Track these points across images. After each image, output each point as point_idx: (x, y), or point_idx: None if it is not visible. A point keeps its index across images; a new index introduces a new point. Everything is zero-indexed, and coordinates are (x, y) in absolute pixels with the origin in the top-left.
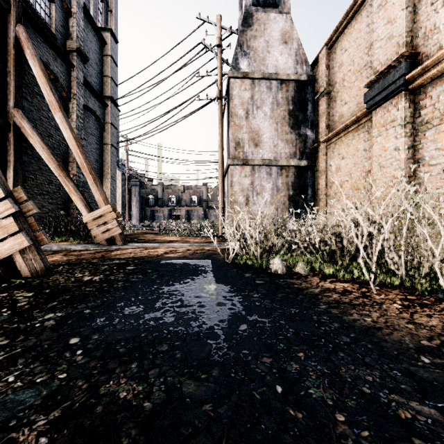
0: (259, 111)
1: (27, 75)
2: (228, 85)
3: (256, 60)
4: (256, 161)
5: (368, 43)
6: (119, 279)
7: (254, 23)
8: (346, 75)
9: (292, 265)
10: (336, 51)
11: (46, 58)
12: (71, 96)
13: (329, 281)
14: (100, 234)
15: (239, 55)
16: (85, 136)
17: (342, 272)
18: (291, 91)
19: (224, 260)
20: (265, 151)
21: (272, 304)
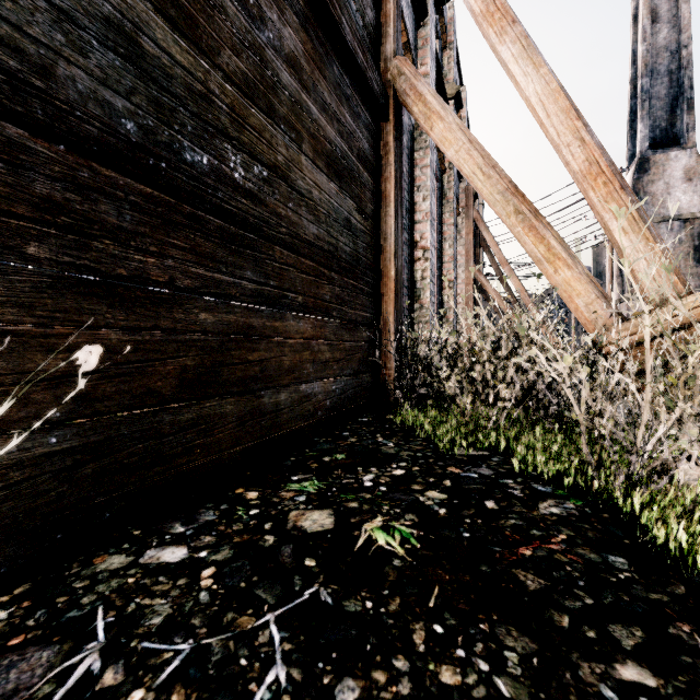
0: None
1: None
2: None
3: (654, 205)
4: None
5: None
6: None
7: (651, 168)
8: None
9: None
10: None
11: None
12: None
13: None
14: None
15: None
16: None
17: None
18: (697, 227)
19: None
20: None
21: None
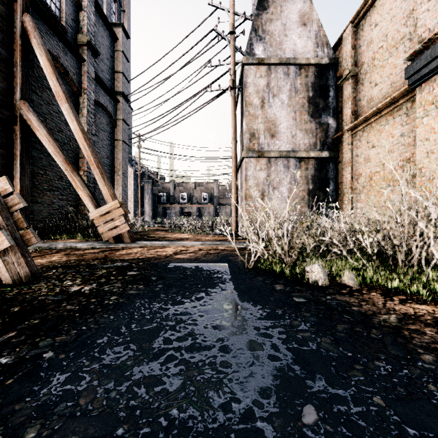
0: (276, 99)
1: (36, 68)
2: (242, 73)
3: (272, 45)
4: (272, 154)
5: (406, 12)
6: (114, 290)
7: (269, 6)
8: (377, 53)
9: (335, 274)
10: (364, 28)
11: (55, 51)
12: (81, 90)
13: (399, 300)
14: (108, 231)
15: (254, 40)
16: (96, 132)
17: (415, 288)
18: (311, 76)
19: (243, 264)
20: (282, 142)
21: (339, 349)
